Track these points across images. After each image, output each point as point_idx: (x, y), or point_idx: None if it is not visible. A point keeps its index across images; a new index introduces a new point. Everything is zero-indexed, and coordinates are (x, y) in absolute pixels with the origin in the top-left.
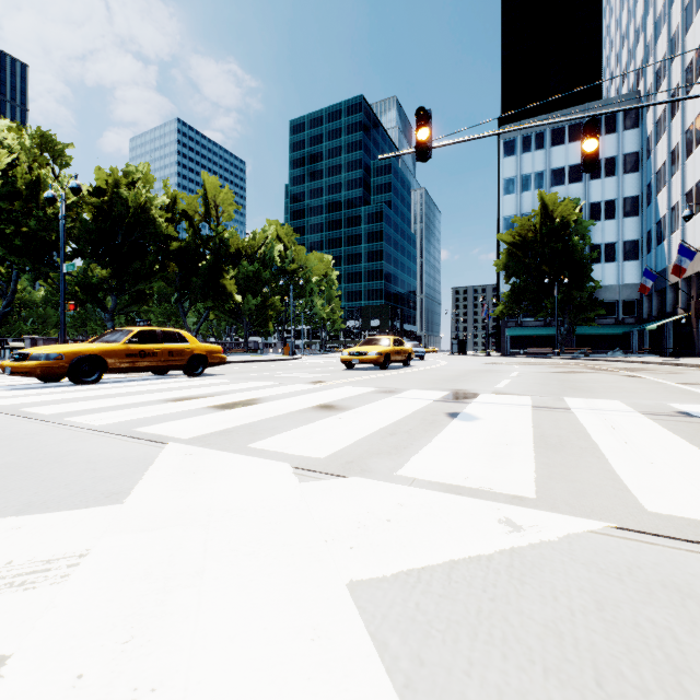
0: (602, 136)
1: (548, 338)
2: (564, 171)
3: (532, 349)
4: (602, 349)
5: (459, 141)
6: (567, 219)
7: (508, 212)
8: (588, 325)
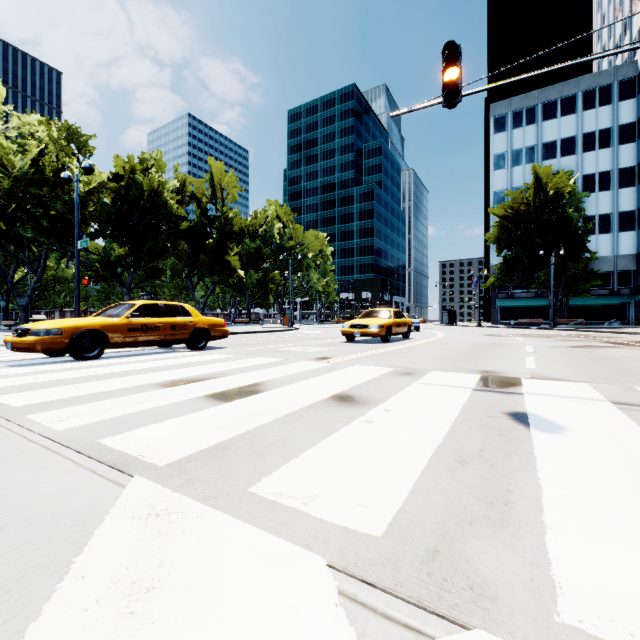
0: (595, 108)
1: (539, 309)
2: (556, 144)
3: (522, 320)
4: (595, 320)
5: (486, 88)
6: (561, 191)
7: (498, 187)
8: (583, 296)
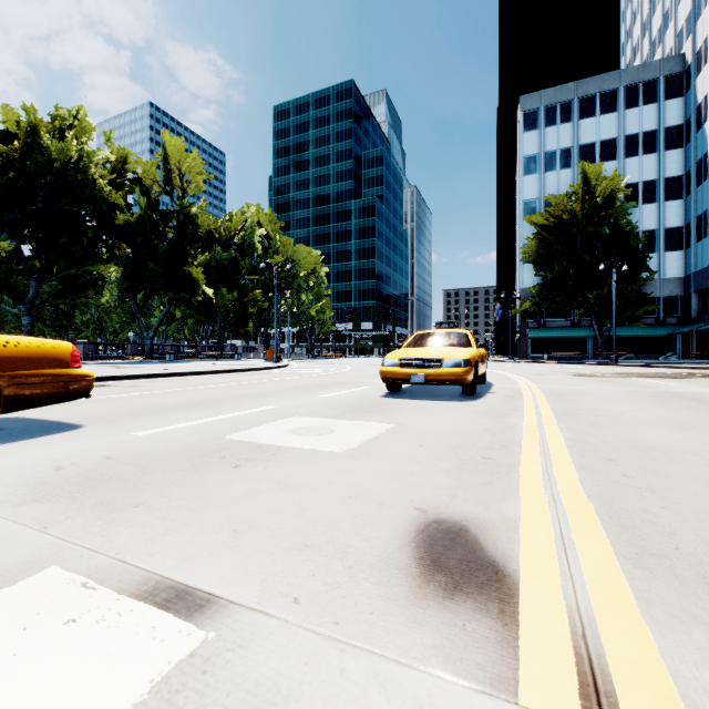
0: (639, 106)
1: (575, 341)
2: (595, 147)
3: (557, 353)
4: (638, 353)
5: None
6: (612, 196)
7: (528, 195)
8: (634, 325)
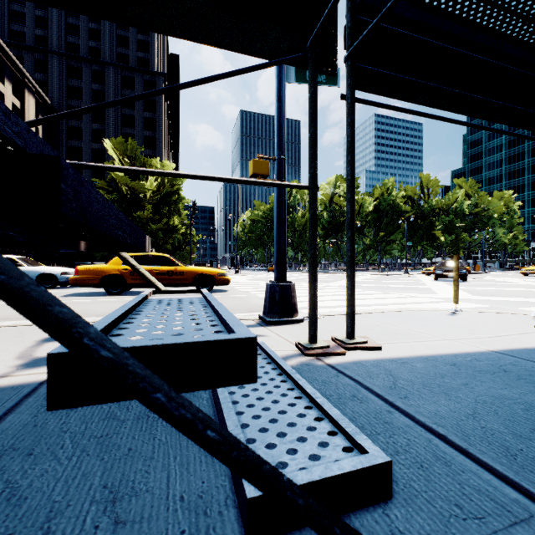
0: None
1: None
2: None
3: None
4: None
5: None
6: None
7: None
8: None
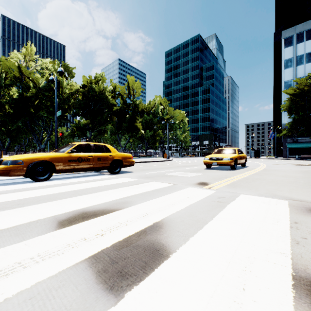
0: None
1: None
2: None
3: (303, 155)
4: None
5: None
6: None
7: (287, 78)
8: None
